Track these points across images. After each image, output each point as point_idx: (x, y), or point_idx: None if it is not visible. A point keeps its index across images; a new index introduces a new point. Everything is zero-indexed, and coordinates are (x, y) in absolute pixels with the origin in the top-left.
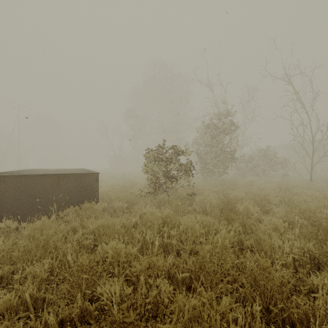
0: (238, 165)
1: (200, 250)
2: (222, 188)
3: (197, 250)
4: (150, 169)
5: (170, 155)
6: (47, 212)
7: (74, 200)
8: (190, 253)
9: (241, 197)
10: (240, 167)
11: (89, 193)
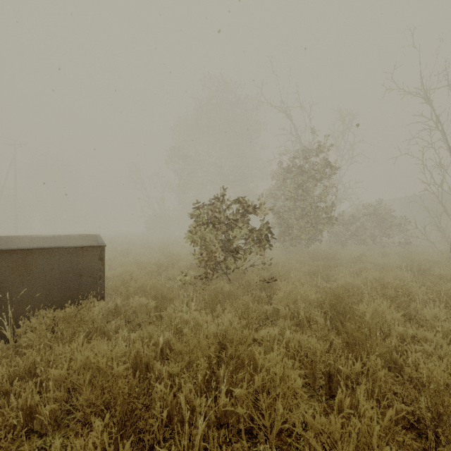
0: (334, 229)
1: (298, 424)
2: (317, 267)
3: (292, 422)
4: (199, 238)
5: (233, 213)
6: (1, 321)
7: (57, 296)
8: (278, 434)
9: (353, 284)
10: (337, 231)
11: (87, 282)
